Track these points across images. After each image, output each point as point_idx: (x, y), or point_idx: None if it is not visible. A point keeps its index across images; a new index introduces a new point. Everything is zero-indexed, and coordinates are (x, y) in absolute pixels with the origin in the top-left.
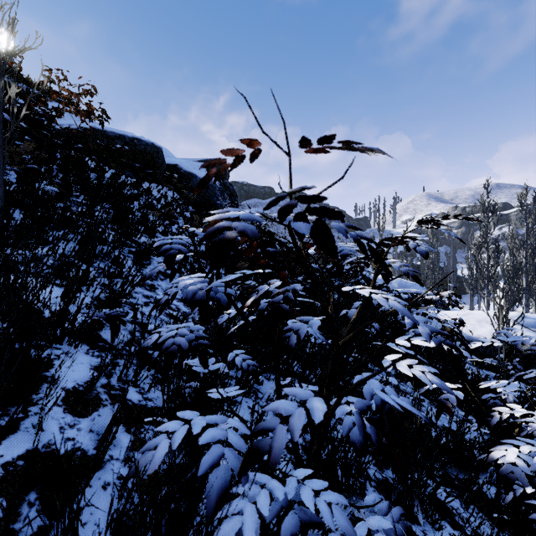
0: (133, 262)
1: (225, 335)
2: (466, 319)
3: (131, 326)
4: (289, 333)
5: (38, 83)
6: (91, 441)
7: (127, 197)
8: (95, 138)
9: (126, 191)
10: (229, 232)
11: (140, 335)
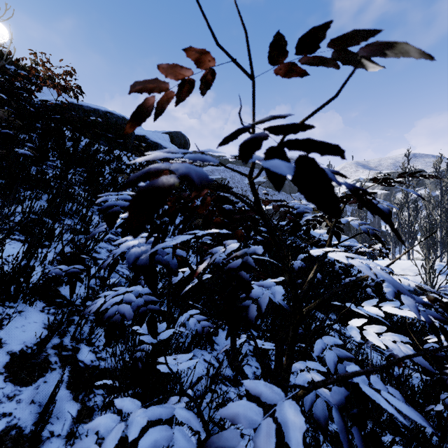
0: (98, 219)
1: (180, 294)
2: (392, 268)
3: (92, 280)
4: (247, 302)
5: (18, 60)
6: (31, 415)
7: (99, 162)
8: (73, 111)
9: (99, 157)
10: (165, 176)
11: (100, 289)
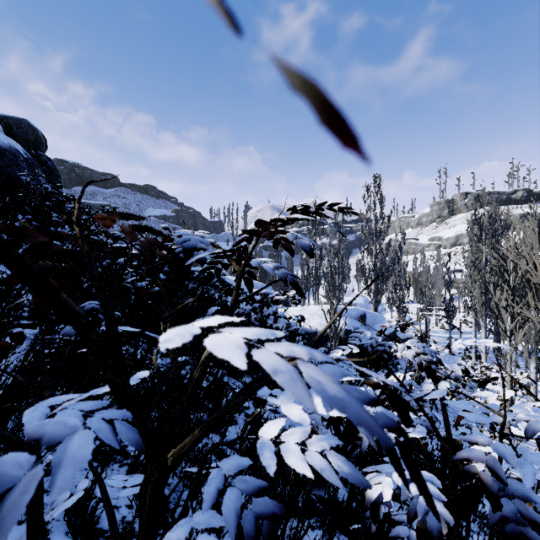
0: None
1: None
2: (303, 314)
3: None
4: None
5: None
6: None
7: None
8: None
9: None
10: None
11: None
